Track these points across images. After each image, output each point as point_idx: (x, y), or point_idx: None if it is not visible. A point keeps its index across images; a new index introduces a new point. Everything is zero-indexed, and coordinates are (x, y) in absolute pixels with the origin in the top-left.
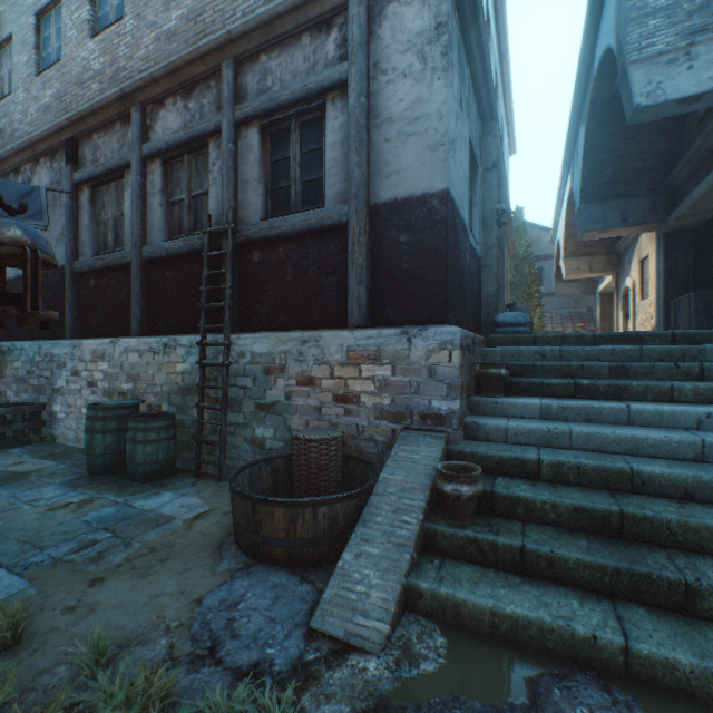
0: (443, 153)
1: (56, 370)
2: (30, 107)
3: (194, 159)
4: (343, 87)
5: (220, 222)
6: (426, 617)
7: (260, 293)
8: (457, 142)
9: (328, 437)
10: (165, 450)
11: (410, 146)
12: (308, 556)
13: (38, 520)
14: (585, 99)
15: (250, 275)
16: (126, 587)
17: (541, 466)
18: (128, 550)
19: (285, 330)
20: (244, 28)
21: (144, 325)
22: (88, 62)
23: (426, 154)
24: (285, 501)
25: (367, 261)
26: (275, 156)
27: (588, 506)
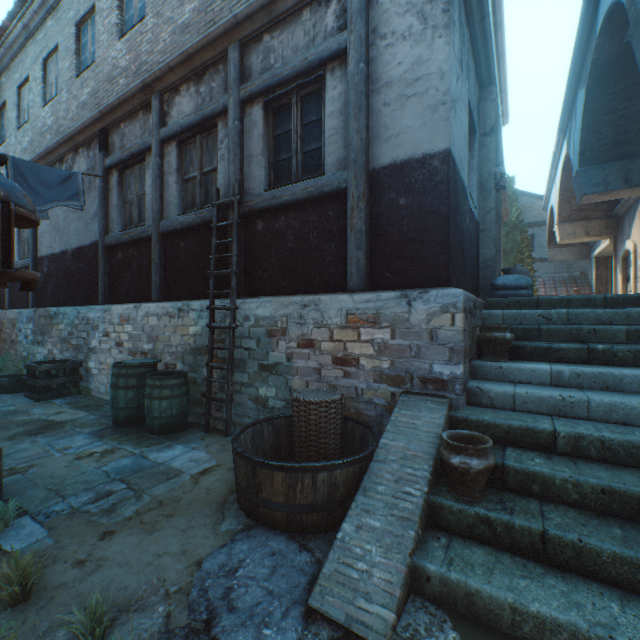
0: (445, 112)
1: (91, 332)
2: (71, 105)
3: (205, 139)
4: (342, 56)
5: (227, 195)
6: (433, 604)
7: (263, 260)
8: (457, 102)
9: (327, 399)
10: (178, 406)
11: (410, 108)
12: (307, 522)
13: (65, 468)
14: (585, 61)
15: (254, 243)
16: (132, 543)
17: (557, 438)
18: (138, 504)
19: (287, 294)
20: (248, 10)
21: (162, 292)
22: (117, 61)
23: (426, 114)
24: (284, 466)
25: (365, 225)
26: (277, 130)
27: (620, 488)
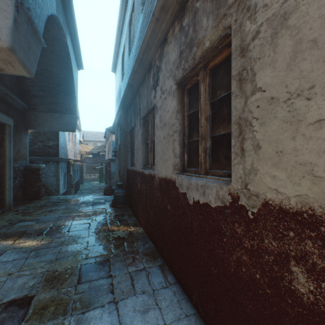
0: None
1: None
2: None
3: None
4: None
5: None
6: None
7: None
8: None
9: None
10: None
11: None
12: None
13: None
14: None
15: None
16: None
17: None
18: None
19: None
20: None
21: None
22: None
23: None
24: None
25: None
26: None
27: None
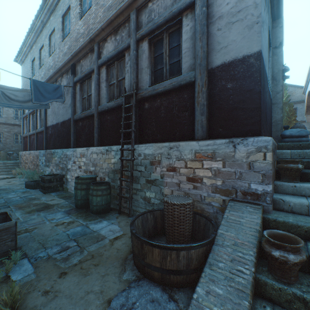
0: (258, 28)
1: (68, 161)
2: (60, 55)
3: (119, 63)
4: (192, 6)
5: (129, 90)
6: None
7: (148, 124)
8: (264, 24)
9: (184, 203)
10: (105, 200)
11: (234, 29)
12: (173, 280)
13: (50, 230)
14: None
15: (143, 115)
16: (75, 282)
17: None
18: (81, 256)
19: (160, 142)
20: None
21: (99, 141)
22: (79, 30)
23: (245, 31)
24: (159, 245)
25: (206, 101)
26: (156, 54)
27: None
